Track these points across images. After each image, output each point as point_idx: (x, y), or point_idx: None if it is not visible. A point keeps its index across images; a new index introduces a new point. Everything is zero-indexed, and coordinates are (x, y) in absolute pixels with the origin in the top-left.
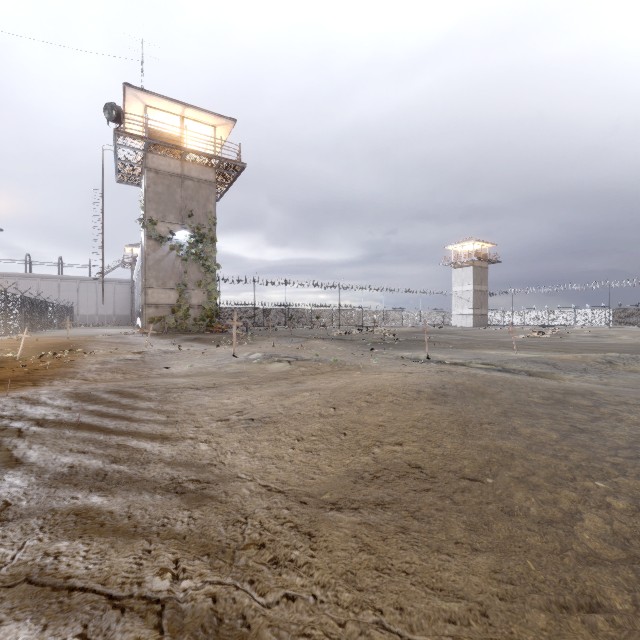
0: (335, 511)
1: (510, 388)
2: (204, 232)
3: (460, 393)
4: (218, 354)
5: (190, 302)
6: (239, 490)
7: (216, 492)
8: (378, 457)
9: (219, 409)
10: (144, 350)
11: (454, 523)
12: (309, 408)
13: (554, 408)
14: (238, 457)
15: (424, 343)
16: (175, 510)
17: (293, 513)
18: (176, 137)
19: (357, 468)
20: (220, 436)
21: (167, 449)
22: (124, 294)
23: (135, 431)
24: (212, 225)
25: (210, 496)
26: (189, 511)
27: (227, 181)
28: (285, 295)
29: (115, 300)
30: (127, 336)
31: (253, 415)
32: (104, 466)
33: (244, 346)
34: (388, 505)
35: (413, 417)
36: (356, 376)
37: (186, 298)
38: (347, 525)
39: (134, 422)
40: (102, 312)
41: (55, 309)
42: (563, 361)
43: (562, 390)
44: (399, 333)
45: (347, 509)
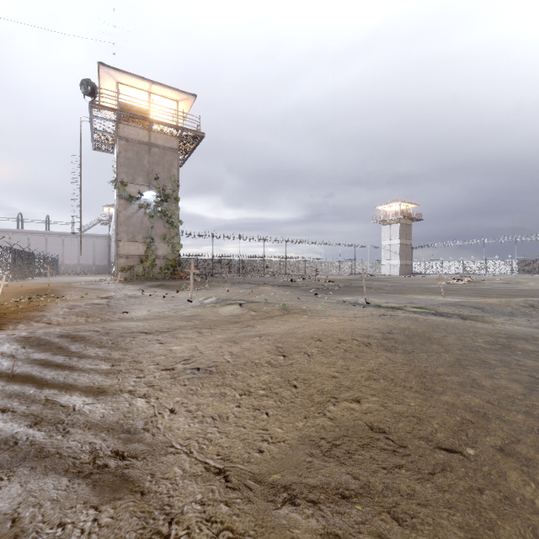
0: (288, 506)
1: (453, 332)
2: (168, 193)
3: (408, 338)
4: (177, 299)
5: (156, 253)
6: (170, 469)
7: (140, 473)
8: (335, 418)
9: (167, 356)
10: (111, 295)
11: (448, 530)
12: (258, 356)
13: (503, 354)
14: (177, 417)
15: (360, 289)
16: (78, 508)
17: (234, 511)
18: (144, 110)
19: (312, 434)
20: (161, 389)
21: (99, 407)
22: (102, 247)
23: (71, 383)
24: (175, 187)
25: (131, 480)
26: (96, 510)
27: (189, 149)
28: (239, 248)
29: (94, 252)
30: (101, 283)
31: (199, 363)
32: (17, 432)
33: (202, 291)
34: (355, 494)
35: (367, 367)
36: (303, 320)
37: (153, 250)
38: (305, 535)
39: (75, 371)
40: (83, 262)
41: (42, 260)
42: (489, 305)
43: (504, 334)
44: (337, 280)
45: (304, 502)
